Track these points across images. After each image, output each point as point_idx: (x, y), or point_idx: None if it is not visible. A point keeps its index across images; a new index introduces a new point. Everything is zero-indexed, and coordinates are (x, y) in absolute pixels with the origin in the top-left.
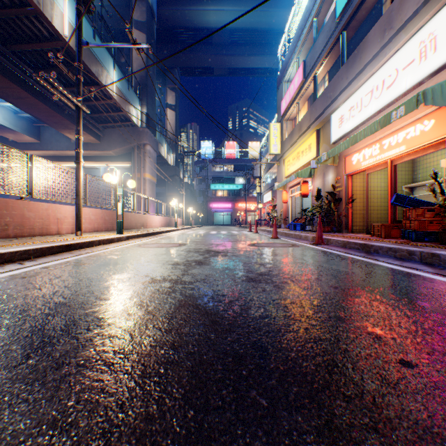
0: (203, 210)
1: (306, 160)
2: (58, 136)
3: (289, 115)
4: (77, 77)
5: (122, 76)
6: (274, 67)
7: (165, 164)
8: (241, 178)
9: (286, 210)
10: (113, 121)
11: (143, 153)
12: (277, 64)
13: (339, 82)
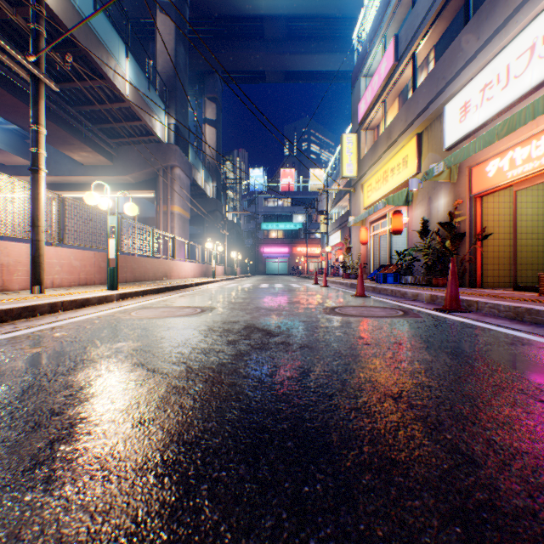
0: (252, 256)
1: (400, 180)
2: (58, 157)
3: (370, 121)
4: (34, 28)
5: (140, 71)
6: (344, 70)
7: (203, 195)
8: (300, 215)
9: (365, 255)
10: (130, 135)
11: (171, 179)
12: (348, 65)
13: (462, 49)
